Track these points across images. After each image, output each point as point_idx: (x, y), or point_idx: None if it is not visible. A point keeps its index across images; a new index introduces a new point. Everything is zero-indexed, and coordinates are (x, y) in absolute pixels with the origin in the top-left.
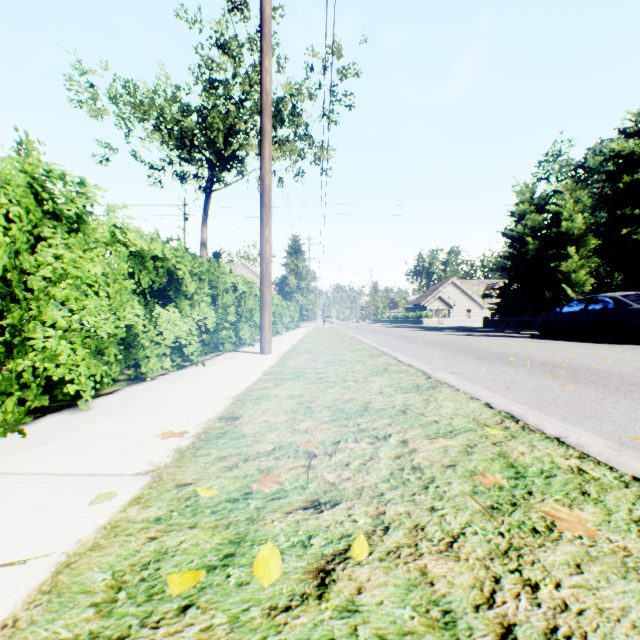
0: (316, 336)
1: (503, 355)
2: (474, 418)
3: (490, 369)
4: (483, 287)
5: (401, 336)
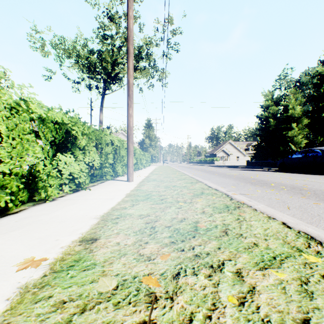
0: (159, 170)
1: (266, 182)
2: (284, 240)
3: (263, 191)
4: (245, 145)
5: (205, 170)
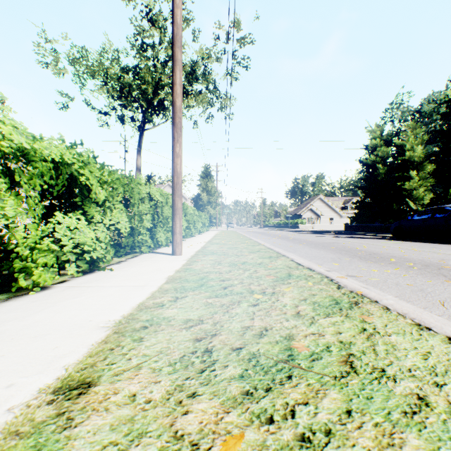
0: (221, 238)
1: (381, 255)
2: None
3: (382, 271)
4: (342, 202)
5: (287, 238)
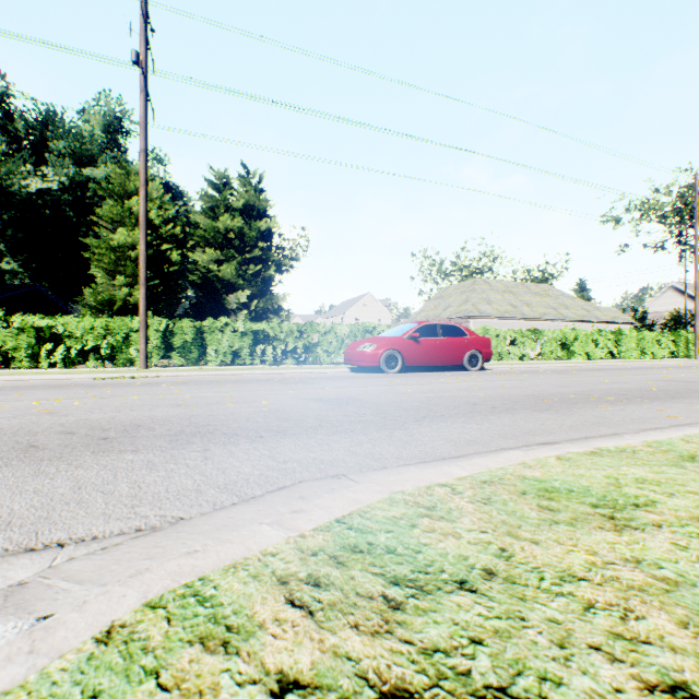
0: None
1: None
2: None
3: None
4: None
5: None
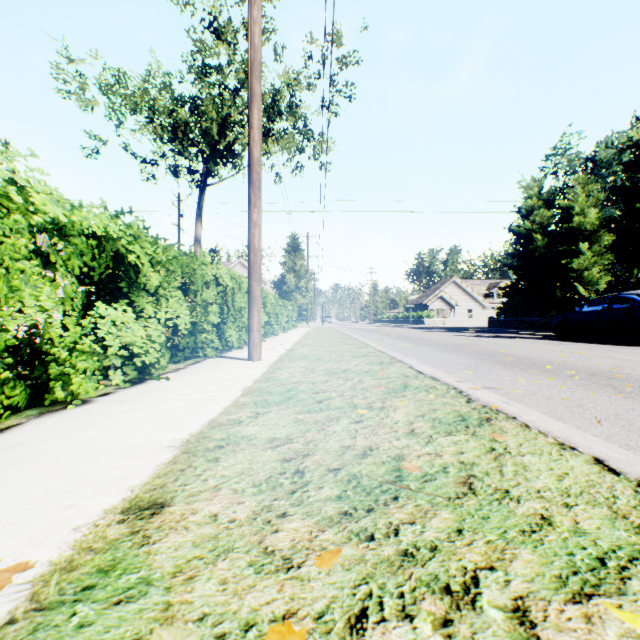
0: (315, 337)
1: (533, 361)
2: (611, 507)
3: (532, 381)
4: (485, 286)
5: (406, 337)
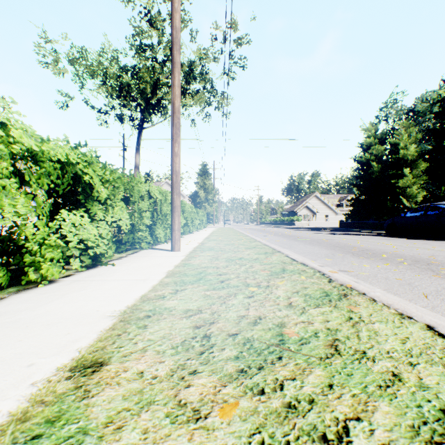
0: (219, 235)
1: (373, 251)
2: None
3: (373, 266)
4: (337, 199)
5: (282, 234)
